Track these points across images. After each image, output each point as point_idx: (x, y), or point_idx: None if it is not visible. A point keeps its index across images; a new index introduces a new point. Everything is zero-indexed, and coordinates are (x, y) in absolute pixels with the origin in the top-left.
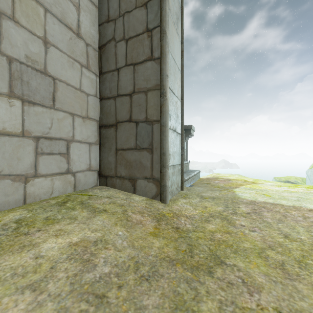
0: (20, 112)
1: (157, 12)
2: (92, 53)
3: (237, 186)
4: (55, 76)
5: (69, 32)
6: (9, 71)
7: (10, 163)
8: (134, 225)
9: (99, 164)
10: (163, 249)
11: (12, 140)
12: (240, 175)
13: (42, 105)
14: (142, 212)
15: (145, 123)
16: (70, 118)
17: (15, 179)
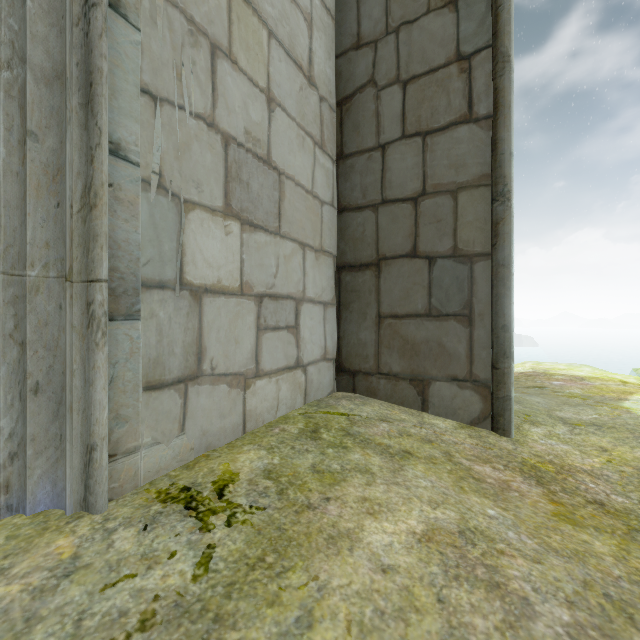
0: (238, 245)
1: (485, 17)
2: (328, 116)
3: (620, 394)
4: (281, 167)
5: (299, 75)
6: (224, 163)
7: (225, 350)
8: (501, 493)
9: (336, 345)
10: (630, 563)
11: (229, 304)
12: (594, 368)
13: (265, 230)
14: (485, 459)
15: (450, 260)
16: (299, 252)
17: (231, 383)
